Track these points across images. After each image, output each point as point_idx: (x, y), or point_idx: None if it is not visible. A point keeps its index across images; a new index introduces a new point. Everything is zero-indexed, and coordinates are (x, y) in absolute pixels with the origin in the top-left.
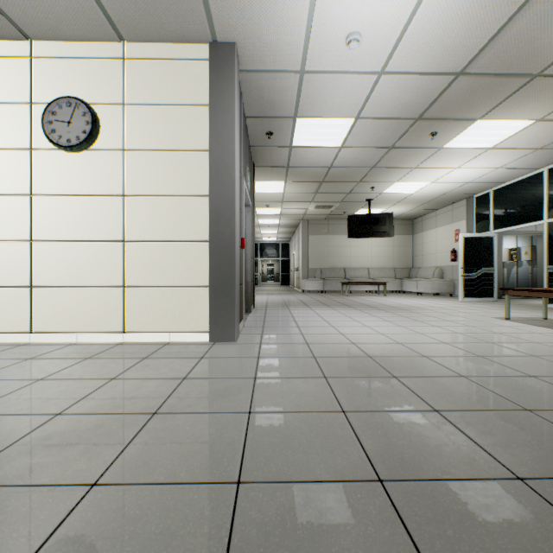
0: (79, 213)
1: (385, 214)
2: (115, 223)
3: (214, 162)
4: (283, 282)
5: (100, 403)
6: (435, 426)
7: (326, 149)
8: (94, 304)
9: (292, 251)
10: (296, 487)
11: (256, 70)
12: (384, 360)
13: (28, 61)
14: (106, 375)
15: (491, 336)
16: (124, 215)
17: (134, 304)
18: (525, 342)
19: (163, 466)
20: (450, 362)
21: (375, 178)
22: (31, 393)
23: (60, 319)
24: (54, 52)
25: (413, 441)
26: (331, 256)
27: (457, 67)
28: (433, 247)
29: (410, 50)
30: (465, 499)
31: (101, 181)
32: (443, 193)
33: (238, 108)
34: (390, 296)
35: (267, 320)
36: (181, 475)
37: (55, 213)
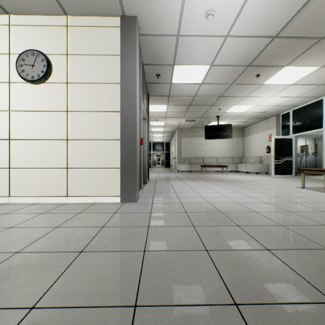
0: (39, 122)
1: (227, 125)
2: (62, 128)
3: (123, 90)
4: (166, 165)
5: (46, 244)
6: (268, 261)
7: (192, 84)
8: (49, 179)
9: (171, 147)
10: (176, 310)
11: (149, 34)
12: (230, 214)
13: (7, 28)
14: (53, 224)
15: (295, 198)
16: (67, 123)
17: (73, 179)
18: (317, 202)
19: (83, 292)
20: (272, 215)
21: (221, 103)
22: (2, 237)
23: (28, 188)
24: (23, 22)
25: (255, 273)
26: (194, 150)
27: (274, 33)
28: (255, 145)
29: (245, 21)
30: (298, 320)
31: (53, 102)
32: (262, 112)
33: (139, 57)
34: (230, 174)
35: (156, 188)
36: (95, 300)
37: (24, 122)
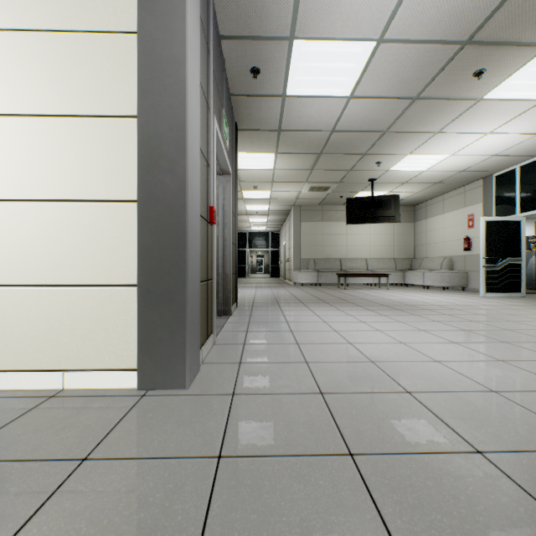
0: None
1: (390, 196)
2: None
3: (147, 51)
4: (273, 273)
5: None
6: None
7: (330, 100)
8: None
9: (282, 241)
10: None
11: None
12: (529, 474)
13: None
14: None
15: None
16: None
17: None
18: None
19: None
20: None
21: (384, 148)
22: None
23: None
24: None
25: None
26: (325, 245)
27: None
28: (440, 235)
29: None
30: None
31: None
32: (459, 170)
33: None
34: (394, 290)
35: (251, 329)
36: None
37: None
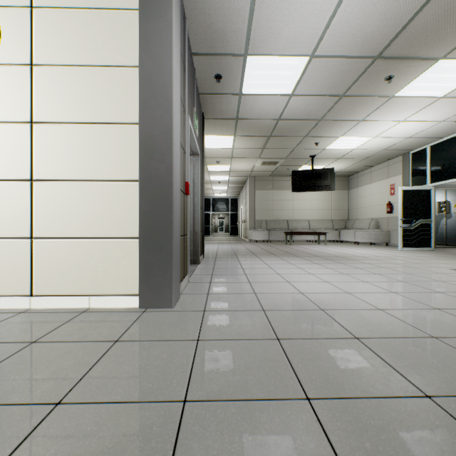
0: None
1: (327, 170)
2: (20, 157)
3: (146, 80)
4: (232, 232)
5: None
6: None
7: (276, 97)
8: None
9: (240, 206)
10: None
11: None
12: (382, 347)
13: None
14: None
15: None
16: (32, 147)
17: (44, 260)
18: None
19: None
20: None
21: (321, 132)
22: None
23: None
24: None
25: None
26: (275, 209)
27: None
28: (368, 201)
29: None
30: None
31: (2, 103)
32: (382, 149)
33: (179, 21)
34: (330, 246)
35: (215, 272)
36: None
37: None
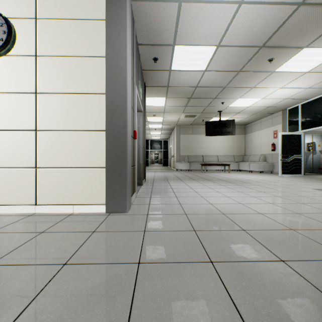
0: None
1: (230, 120)
2: (28, 115)
3: (110, 65)
4: (164, 164)
5: None
6: None
7: (194, 72)
8: (11, 182)
9: (169, 145)
10: None
11: None
12: (259, 235)
13: None
14: None
15: None
16: (36, 109)
17: (44, 182)
18: None
19: None
20: (321, 237)
21: (225, 95)
22: None
23: None
24: None
25: None
26: (194, 147)
27: None
28: (259, 142)
29: None
30: None
31: (17, 81)
32: (268, 106)
33: (130, 26)
34: (232, 173)
35: (153, 191)
36: None
37: None
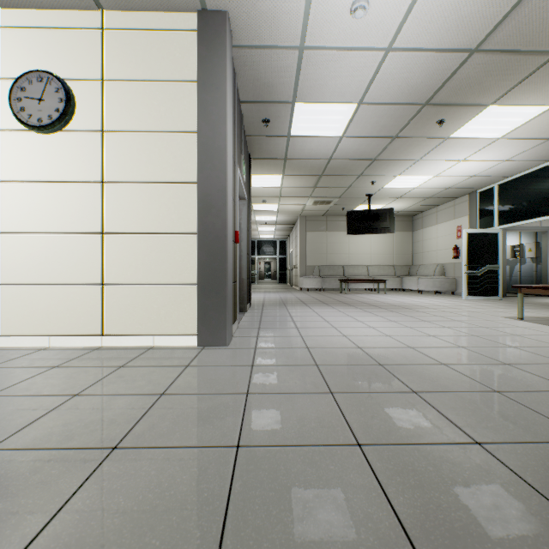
0: (52, 202)
1: (386, 210)
2: (92, 213)
3: (204, 144)
4: (281, 279)
5: (49, 432)
6: (483, 469)
7: (326, 138)
8: (69, 304)
9: (289, 249)
10: None
11: (250, 46)
12: (397, 369)
13: None
14: (69, 390)
15: (510, 339)
16: (103, 204)
17: (114, 304)
18: None
19: (105, 546)
20: (475, 372)
21: (376, 171)
22: None
23: (31, 320)
24: (23, 21)
25: (461, 497)
26: (329, 253)
27: (472, 43)
28: (434, 244)
29: (422, 21)
30: None
31: (77, 165)
32: (446, 187)
33: (231, 86)
34: (390, 294)
35: (263, 320)
36: None
37: (25, 202)
